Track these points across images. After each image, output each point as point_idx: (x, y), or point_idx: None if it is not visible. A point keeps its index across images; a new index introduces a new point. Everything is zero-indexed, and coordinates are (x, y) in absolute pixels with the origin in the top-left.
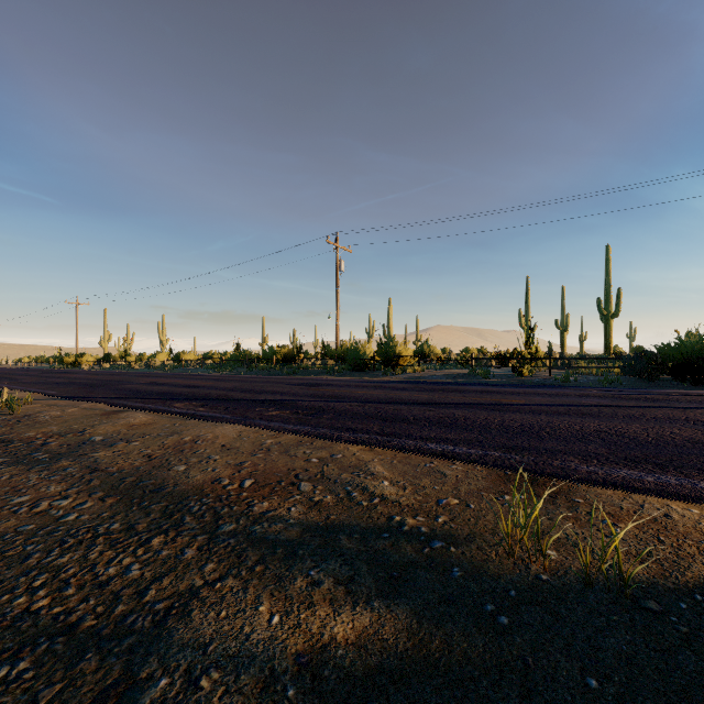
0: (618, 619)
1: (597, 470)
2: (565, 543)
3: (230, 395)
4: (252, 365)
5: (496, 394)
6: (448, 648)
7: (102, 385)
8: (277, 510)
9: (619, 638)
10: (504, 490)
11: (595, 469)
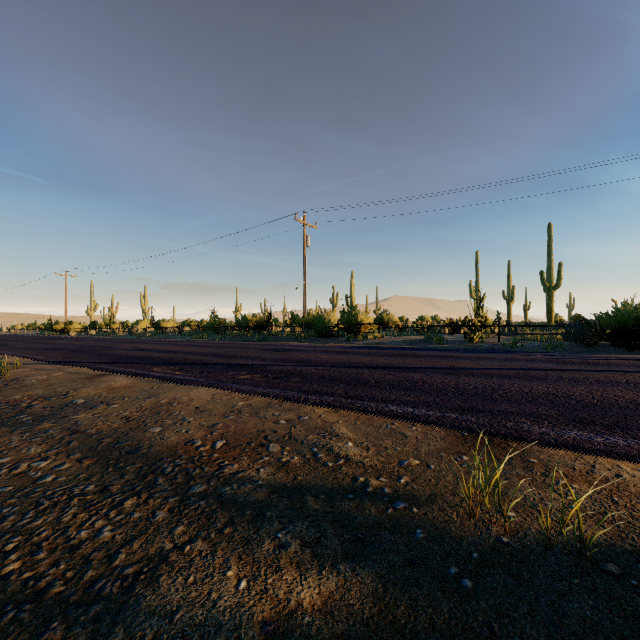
0: (580, 583)
1: (549, 431)
2: (523, 504)
3: (205, 360)
4: (226, 332)
5: (450, 358)
6: (413, 614)
7: (87, 350)
8: (247, 471)
9: (582, 603)
10: (462, 450)
11: (547, 430)
